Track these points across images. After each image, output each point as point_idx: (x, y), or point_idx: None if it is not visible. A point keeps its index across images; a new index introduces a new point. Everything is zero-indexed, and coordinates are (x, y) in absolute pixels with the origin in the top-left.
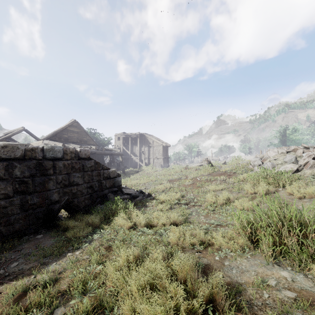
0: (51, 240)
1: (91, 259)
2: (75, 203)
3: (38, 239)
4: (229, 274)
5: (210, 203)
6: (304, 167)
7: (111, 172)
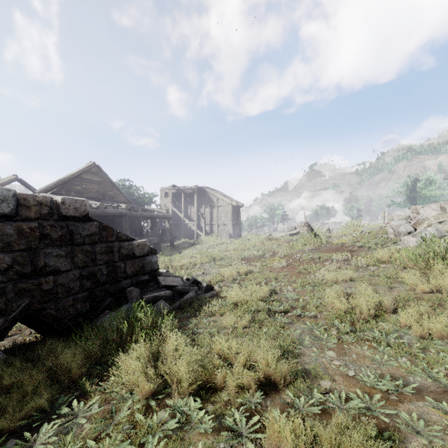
0: None
1: None
2: (48, 312)
3: None
4: None
5: (338, 313)
6: None
7: (138, 245)
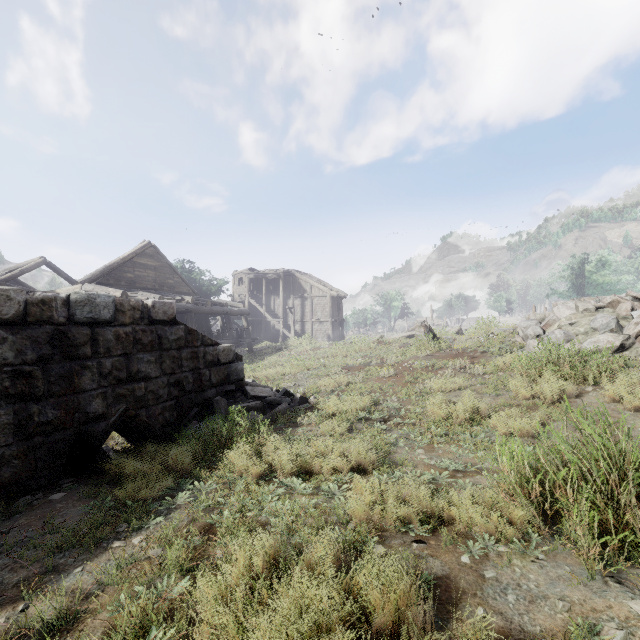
0: (81, 508)
1: (166, 558)
2: (141, 419)
3: (52, 504)
4: (499, 606)
5: (437, 419)
6: (637, 340)
7: (223, 350)
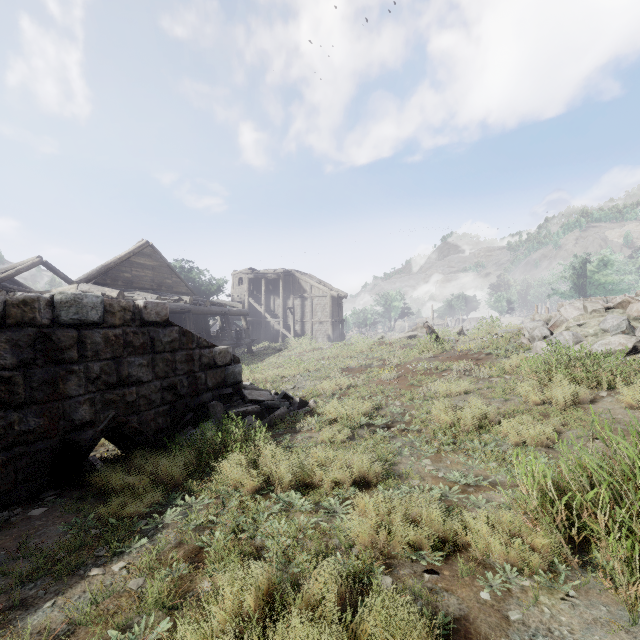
0: (61, 527)
1: (147, 591)
2: (132, 426)
3: (30, 522)
4: None
5: (443, 426)
6: None
7: (219, 352)
